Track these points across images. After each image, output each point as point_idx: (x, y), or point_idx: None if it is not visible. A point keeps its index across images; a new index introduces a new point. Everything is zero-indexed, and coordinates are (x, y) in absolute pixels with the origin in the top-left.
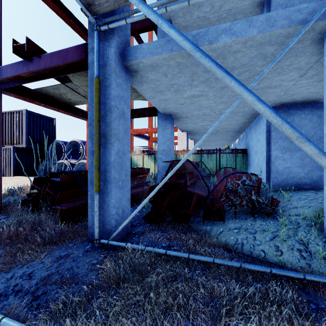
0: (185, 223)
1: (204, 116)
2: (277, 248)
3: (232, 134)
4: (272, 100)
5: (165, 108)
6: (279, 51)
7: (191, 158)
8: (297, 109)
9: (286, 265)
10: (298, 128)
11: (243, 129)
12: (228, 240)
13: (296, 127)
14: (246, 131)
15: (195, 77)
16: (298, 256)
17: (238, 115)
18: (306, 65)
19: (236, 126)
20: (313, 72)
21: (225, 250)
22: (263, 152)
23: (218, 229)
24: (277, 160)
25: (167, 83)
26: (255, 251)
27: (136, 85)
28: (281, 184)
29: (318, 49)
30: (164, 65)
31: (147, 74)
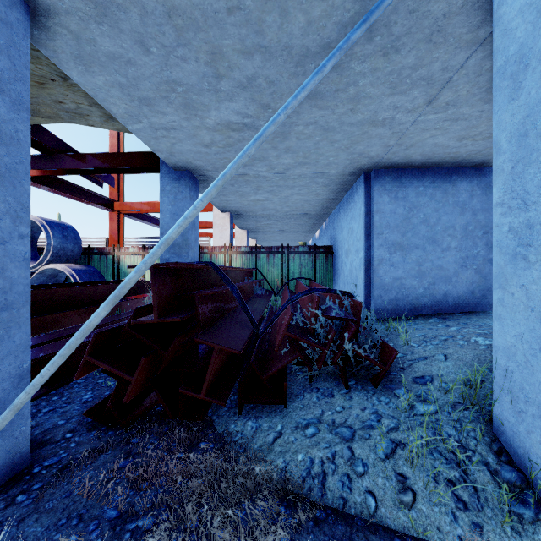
0: (195, 418)
1: (258, 180)
2: (403, 480)
3: (309, 220)
4: (376, 154)
5: (172, 153)
6: (401, 16)
7: (239, 262)
8: (413, 177)
9: (428, 534)
10: (414, 210)
11: (326, 213)
12: (292, 465)
13: (411, 208)
14: (332, 216)
15: (223, 66)
16: (451, 502)
17: (318, 184)
18: (443, 74)
19: (316, 205)
20: (450, 94)
21: (283, 501)
22: (359, 250)
23: (272, 428)
24: (382, 266)
25: (156, 77)
26: (354, 495)
27: (74, 70)
28: (389, 307)
29: (471, 28)
30: (128, 4)
31: (89, 30)
